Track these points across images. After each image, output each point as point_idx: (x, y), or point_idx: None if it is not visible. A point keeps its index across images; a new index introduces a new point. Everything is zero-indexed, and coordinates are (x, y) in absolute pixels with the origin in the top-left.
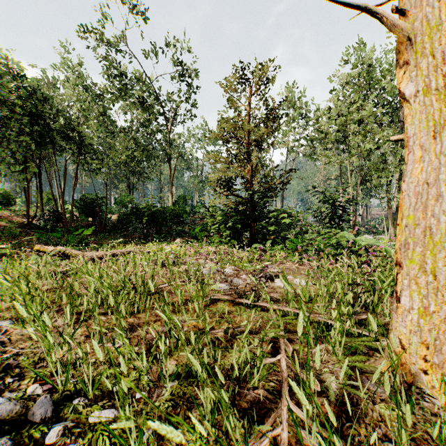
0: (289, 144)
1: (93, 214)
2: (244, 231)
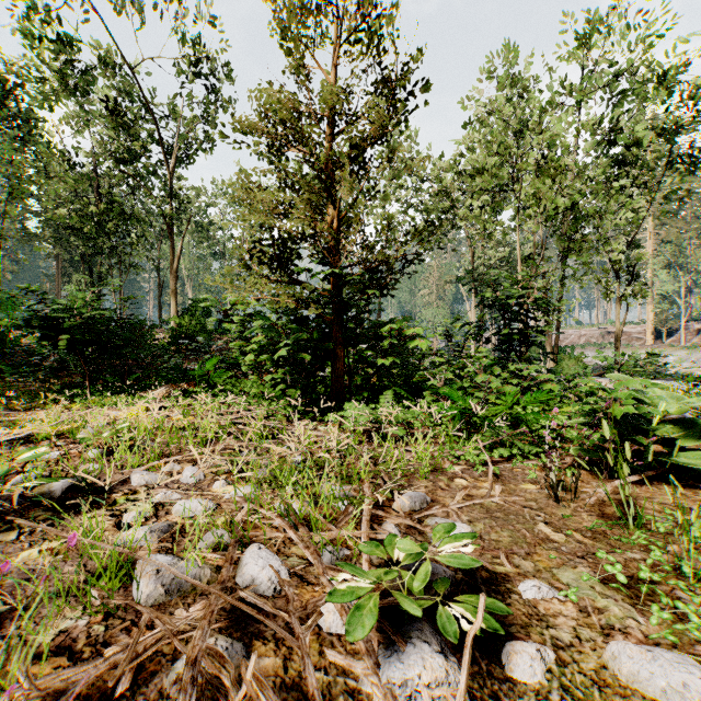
0: None
1: None
2: (320, 367)
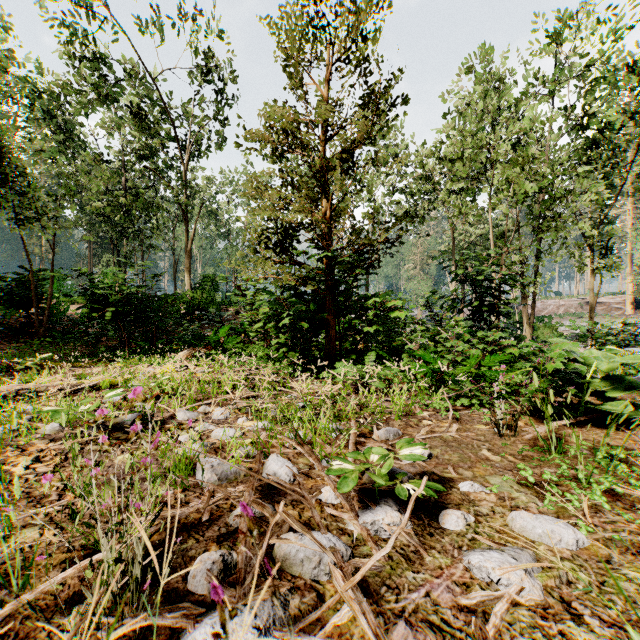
0: (377, 201)
1: (27, 302)
2: (315, 334)
